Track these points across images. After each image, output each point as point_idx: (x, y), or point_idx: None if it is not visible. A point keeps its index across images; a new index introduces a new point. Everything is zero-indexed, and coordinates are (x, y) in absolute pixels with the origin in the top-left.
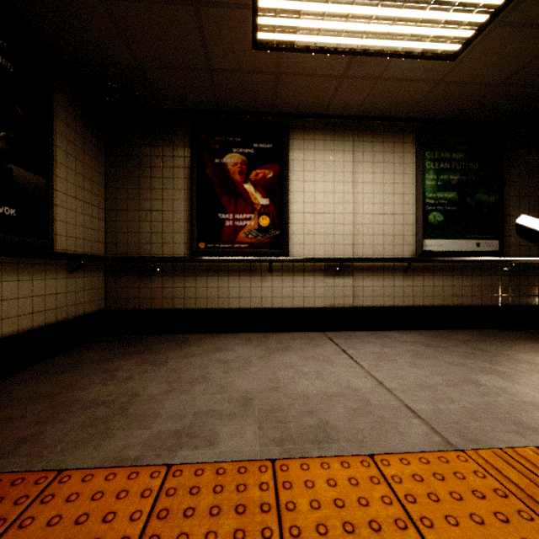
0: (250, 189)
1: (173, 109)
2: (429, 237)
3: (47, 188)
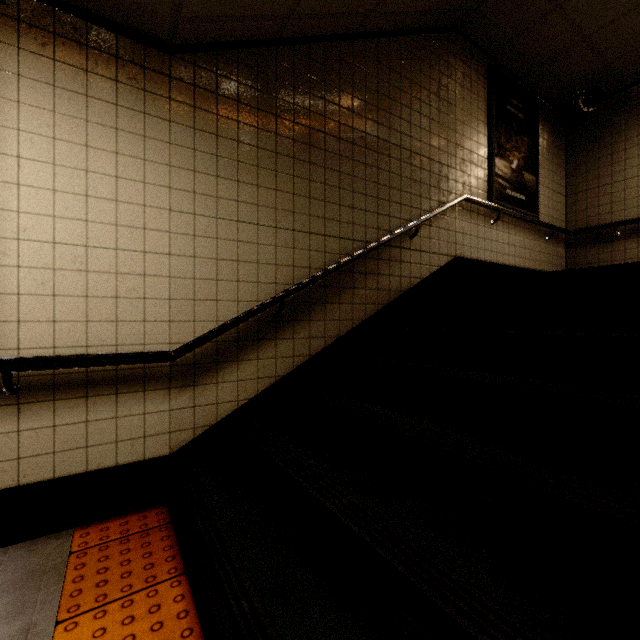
0: None
1: (638, 81)
2: None
3: (536, 183)
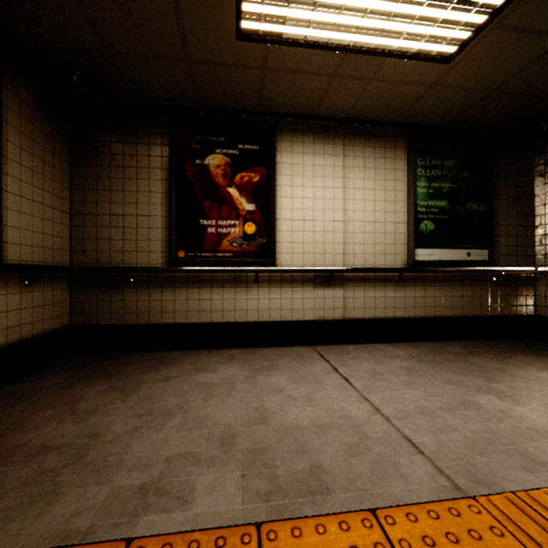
0: (235, 194)
1: (149, 104)
2: (420, 247)
3: None
